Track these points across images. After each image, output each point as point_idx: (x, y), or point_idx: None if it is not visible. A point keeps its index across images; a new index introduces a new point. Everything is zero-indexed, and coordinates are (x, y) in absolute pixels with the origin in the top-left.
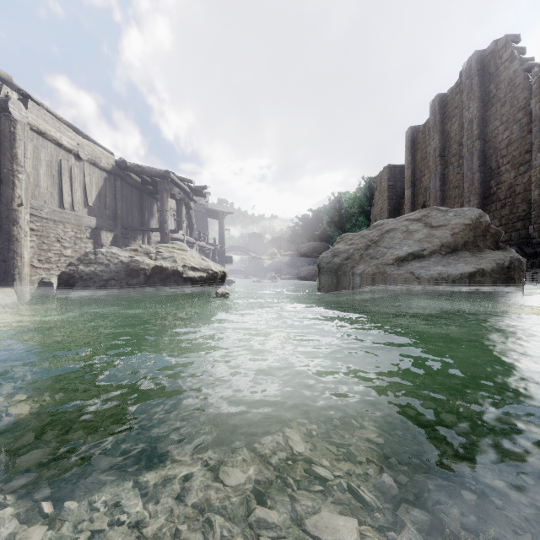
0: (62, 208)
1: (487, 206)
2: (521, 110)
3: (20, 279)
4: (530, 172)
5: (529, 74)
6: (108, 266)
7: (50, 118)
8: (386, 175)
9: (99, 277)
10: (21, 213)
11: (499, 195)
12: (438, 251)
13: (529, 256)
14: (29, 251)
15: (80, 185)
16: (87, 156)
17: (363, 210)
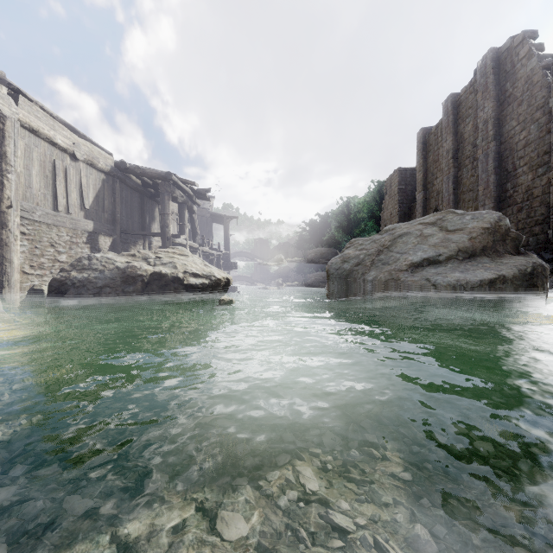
0: (56, 211)
1: (503, 210)
2: (539, 109)
3: (9, 286)
4: (549, 174)
5: (548, 72)
6: (103, 272)
7: (43, 115)
8: (397, 178)
9: (93, 284)
10: (10, 216)
11: (516, 198)
12: (455, 257)
13: (548, 262)
14: (20, 256)
15: (76, 186)
16: (83, 156)
17: (372, 215)
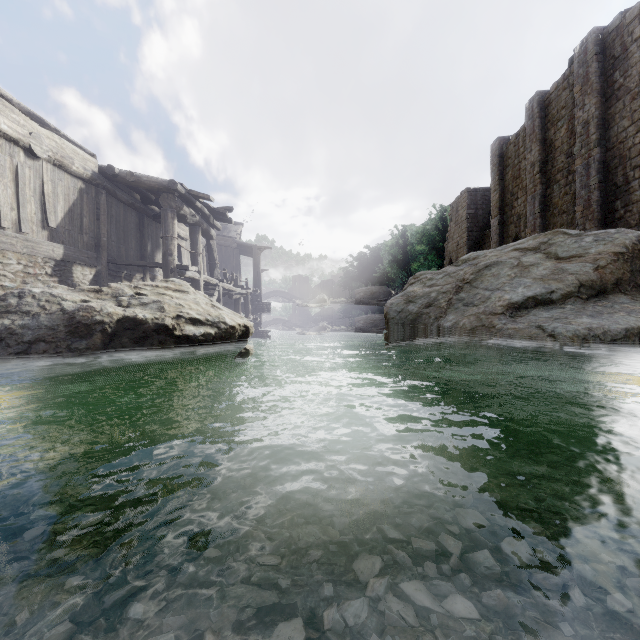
0: None
1: None
2: None
3: None
4: None
5: None
6: (36, 317)
7: None
8: (465, 200)
9: (17, 336)
10: None
11: (629, 220)
12: (576, 294)
13: None
14: None
15: (35, 195)
16: (47, 153)
17: (434, 246)
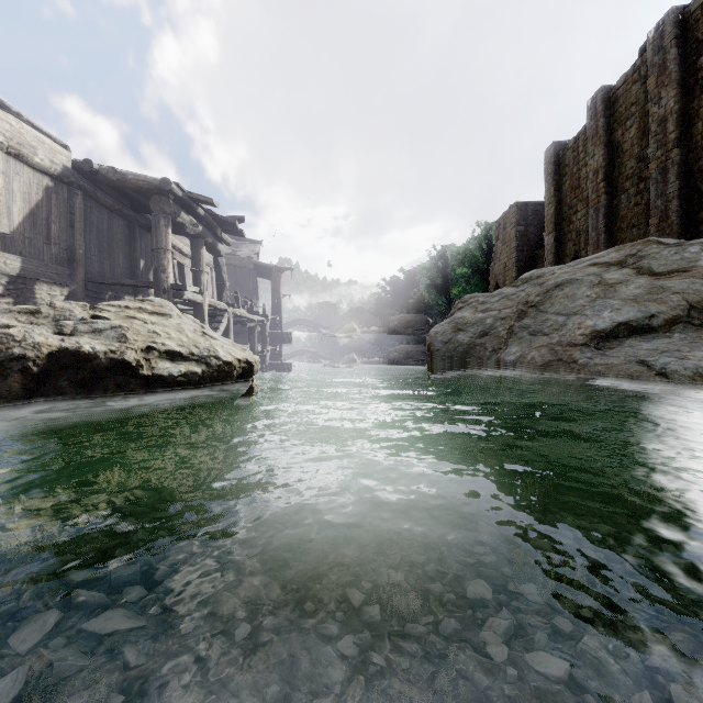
0: None
1: None
2: None
3: None
4: None
5: None
6: None
7: None
8: (514, 216)
9: None
10: None
11: None
12: (685, 319)
13: None
14: None
15: None
16: None
17: (478, 268)
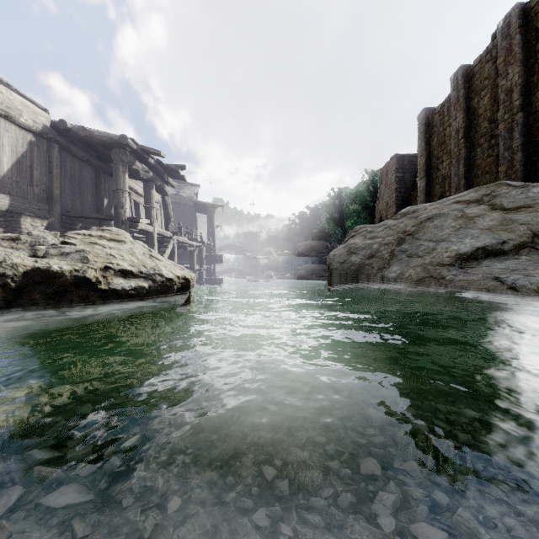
0: None
1: None
2: None
3: None
4: None
5: None
6: None
7: None
8: (394, 165)
9: None
10: None
11: None
12: (530, 245)
13: None
14: None
15: None
16: None
17: (366, 205)
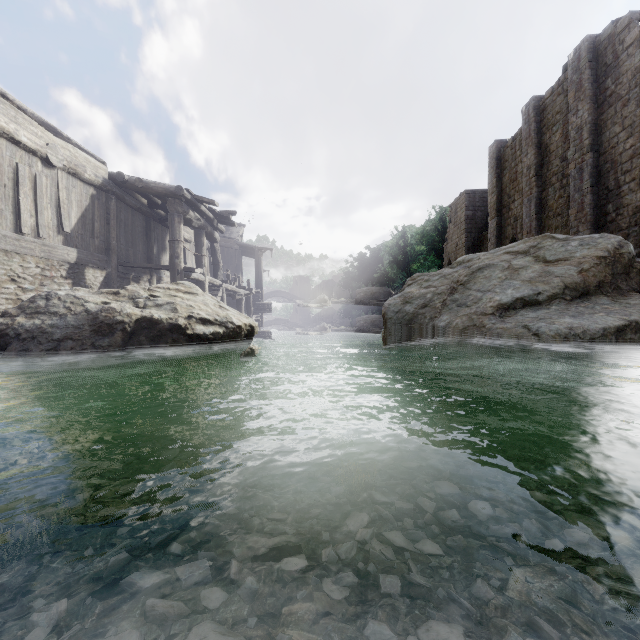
0: (19, 234)
1: None
2: None
3: None
4: None
5: None
6: (63, 317)
7: None
8: (464, 202)
9: (48, 335)
10: None
11: (620, 223)
12: (560, 296)
13: None
14: None
15: (51, 202)
16: (62, 162)
17: (433, 247)
